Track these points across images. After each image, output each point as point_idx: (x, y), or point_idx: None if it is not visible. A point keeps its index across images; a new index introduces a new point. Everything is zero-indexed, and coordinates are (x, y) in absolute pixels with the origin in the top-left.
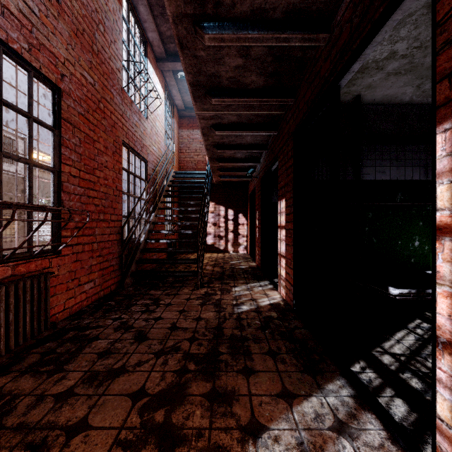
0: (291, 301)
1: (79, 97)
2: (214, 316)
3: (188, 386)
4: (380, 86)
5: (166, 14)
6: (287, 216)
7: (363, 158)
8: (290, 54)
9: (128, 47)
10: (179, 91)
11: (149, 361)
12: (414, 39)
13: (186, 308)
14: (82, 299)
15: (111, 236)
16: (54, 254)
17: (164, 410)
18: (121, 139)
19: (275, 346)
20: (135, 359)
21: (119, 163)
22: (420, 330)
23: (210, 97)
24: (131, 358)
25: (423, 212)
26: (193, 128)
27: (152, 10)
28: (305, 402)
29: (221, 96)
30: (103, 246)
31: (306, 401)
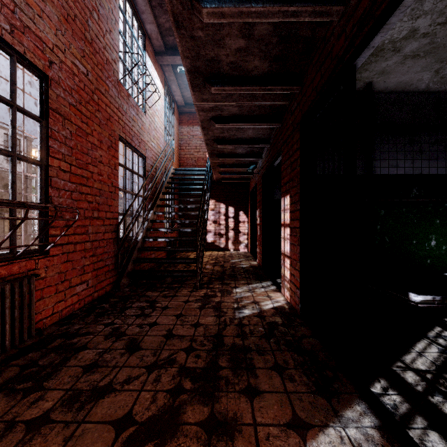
0: (296, 305)
1: (70, 86)
2: (213, 322)
3: (182, 411)
4: (394, 71)
5: (164, 4)
6: (292, 213)
7: (374, 151)
8: (298, 33)
9: (124, 38)
10: (179, 86)
11: (139, 378)
12: (438, 14)
13: (184, 312)
14: (74, 301)
15: (106, 234)
16: (41, 255)
17: (153, 445)
18: (117, 133)
19: (282, 359)
20: (125, 375)
21: (115, 158)
22: (442, 340)
23: (209, 86)
24: (120, 373)
25: (440, 209)
26: (193, 125)
27: (150, 1)
28: (321, 435)
29: (221, 84)
30: (97, 245)
31: (323, 434)
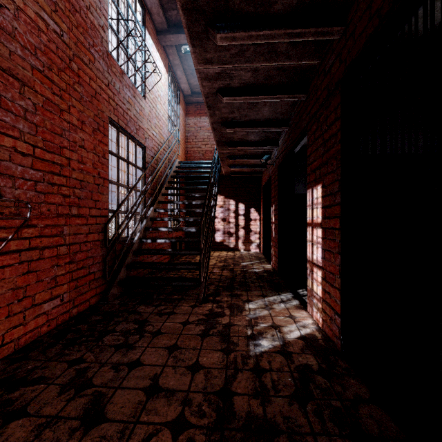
0: (335, 337)
1: (33, 44)
2: (219, 362)
3: None
4: None
5: None
6: (327, 209)
7: None
8: None
9: (117, 5)
10: (185, 72)
11: None
12: None
13: (180, 341)
14: (40, 323)
15: (90, 235)
16: None
17: None
18: (107, 115)
19: None
20: None
21: (104, 144)
22: None
23: (213, 32)
24: None
25: None
26: (200, 116)
27: None
28: None
29: (230, 29)
30: (77, 249)
31: None
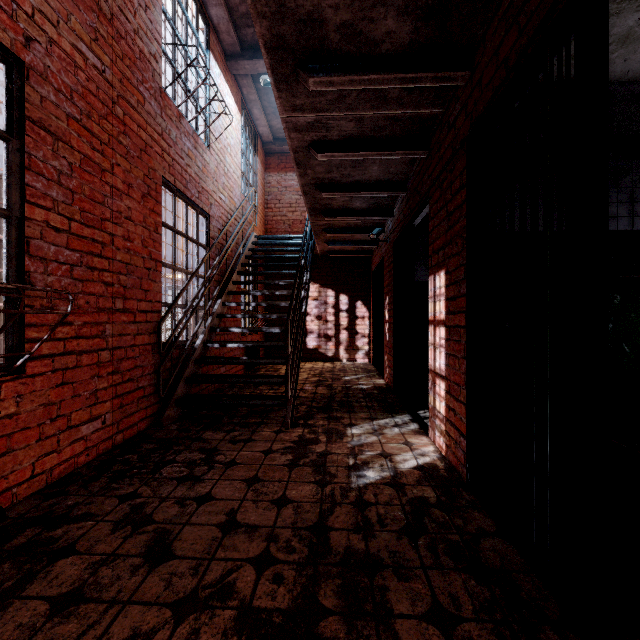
0: (460, 465)
1: (69, 86)
2: (312, 496)
3: None
4: None
5: None
6: (451, 302)
7: None
8: None
9: (173, 24)
10: (264, 111)
11: (155, 635)
12: None
13: (262, 473)
14: (77, 451)
15: (139, 337)
16: (8, 374)
17: None
18: (160, 174)
19: (446, 592)
20: (127, 626)
21: (156, 214)
22: None
23: (304, 75)
24: (119, 620)
25: None
26: (286, 171)
27: None
28: None
29: (326, 71)
30: (122, 356)
31: None
